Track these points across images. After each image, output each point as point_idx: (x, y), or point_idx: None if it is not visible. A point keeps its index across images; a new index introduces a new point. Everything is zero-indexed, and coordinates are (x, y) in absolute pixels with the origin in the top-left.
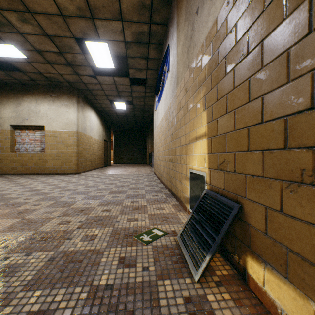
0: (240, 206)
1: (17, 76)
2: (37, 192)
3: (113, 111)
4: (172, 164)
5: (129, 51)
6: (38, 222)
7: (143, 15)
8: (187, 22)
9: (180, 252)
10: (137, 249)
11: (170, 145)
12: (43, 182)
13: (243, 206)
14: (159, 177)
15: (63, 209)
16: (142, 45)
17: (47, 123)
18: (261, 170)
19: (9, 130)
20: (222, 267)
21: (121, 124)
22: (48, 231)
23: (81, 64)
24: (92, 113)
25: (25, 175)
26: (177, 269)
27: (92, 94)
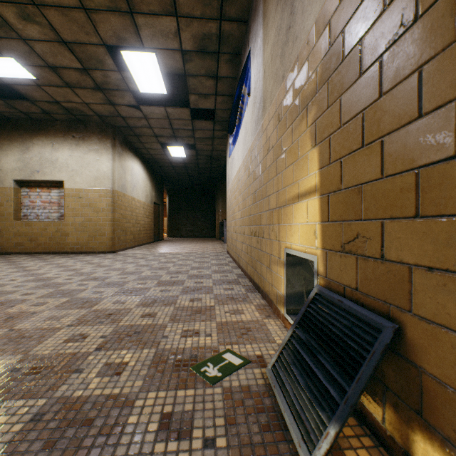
0: (397, 327)
1: (23, 106)
2: (46, 282)
3: (167, 160)
4: (254, 239)
5: (189, 66)
6: (33, 336)
7: (209, 6)
8: (281, 5)
9: (274, 403)
10: (195, 395)
11: (251, 210)
12: (59, 266)
13: (403, 329)
14: (234, 259)
15: (80, 312)
16: (209, 55)
17: (67, 178)
18: (454, 258)
19: (12, 188)
20: (357, 440)
21: (178, 180)
22: (47, 355)
23: (117, 87)
24: (136, 162)
25: (36, 254)
26: (270, 444)
27: (134, 134)
